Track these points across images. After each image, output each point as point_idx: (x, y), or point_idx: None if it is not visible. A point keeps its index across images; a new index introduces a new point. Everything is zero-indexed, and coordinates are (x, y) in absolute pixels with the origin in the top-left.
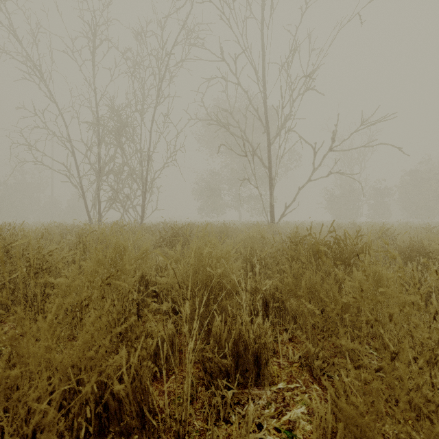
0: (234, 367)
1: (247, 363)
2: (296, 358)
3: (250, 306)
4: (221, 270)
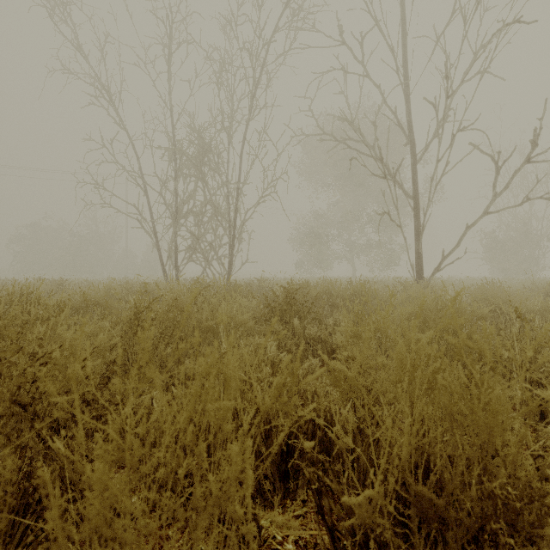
0: None
1: None
2: None
3: None
4: None
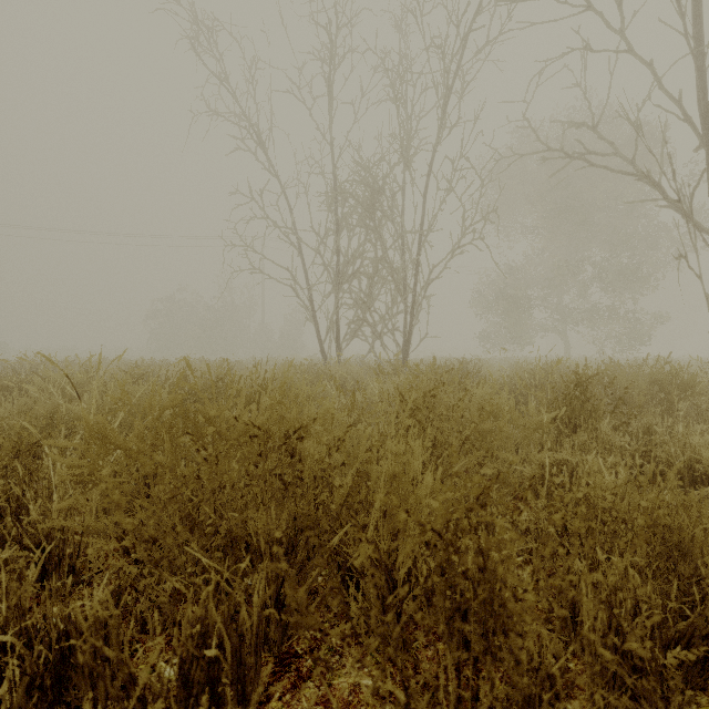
0: None
1: None
2: None
3: None
4: None
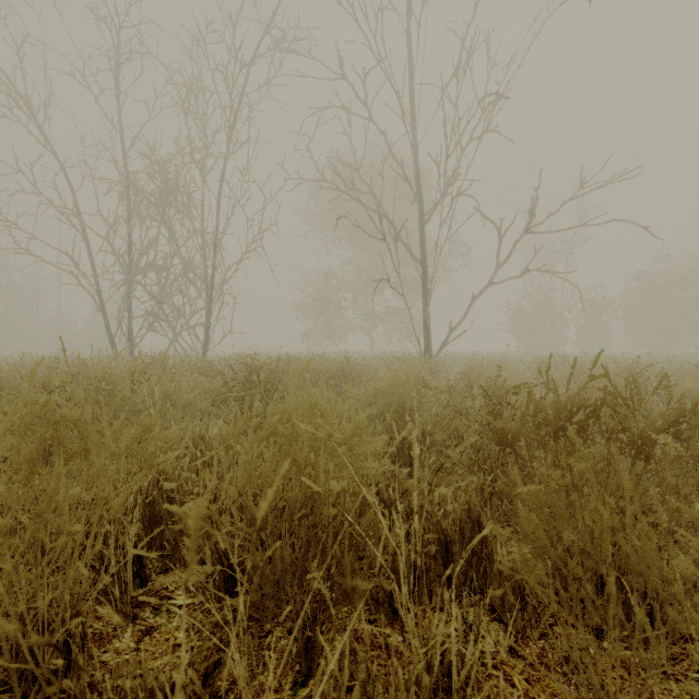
0: None
1: None
2: None
3: (408, 555)
4: (339, 486)
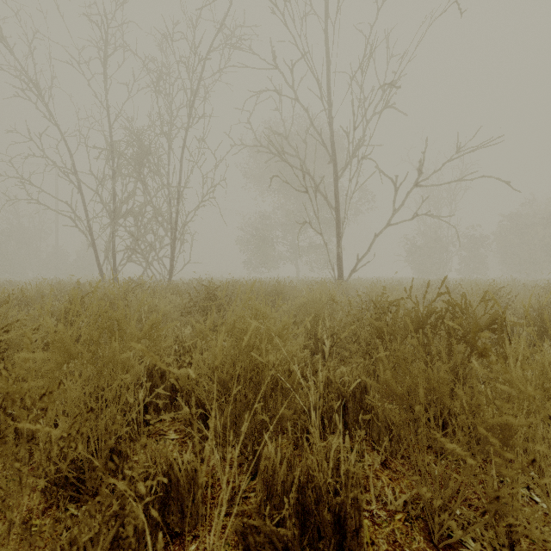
0: (299, 533)
1: (320, 526)
2: (399, 504)
3: (318, 408)
4: (275, 357)
